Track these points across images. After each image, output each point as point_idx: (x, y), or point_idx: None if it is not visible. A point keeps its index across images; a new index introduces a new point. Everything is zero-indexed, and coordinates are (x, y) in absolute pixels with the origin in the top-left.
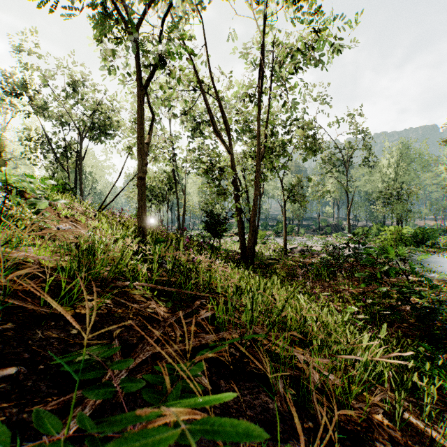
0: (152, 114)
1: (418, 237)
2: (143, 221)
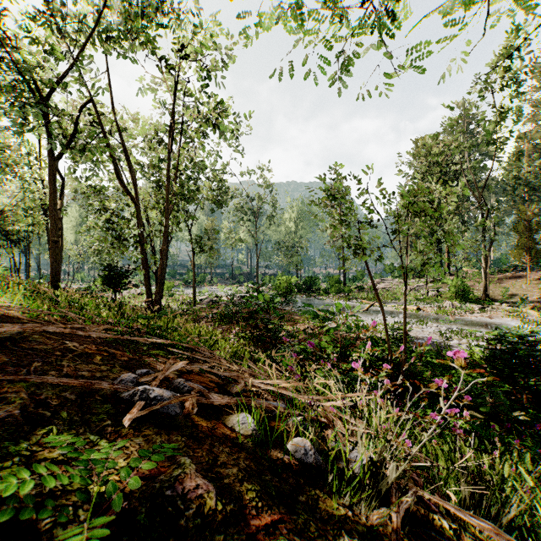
0: (62, 179)
1: (308, 284)
2: (57, 280)
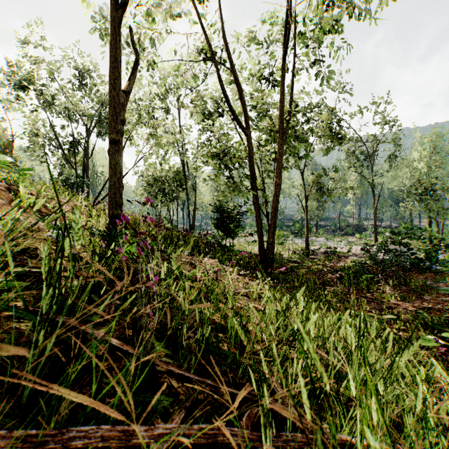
0: (136, 54)
1: None
2: (117, 206)
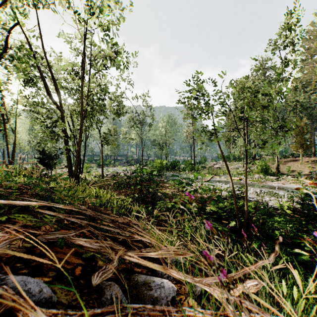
0: None
1: (173, 165)
2: None
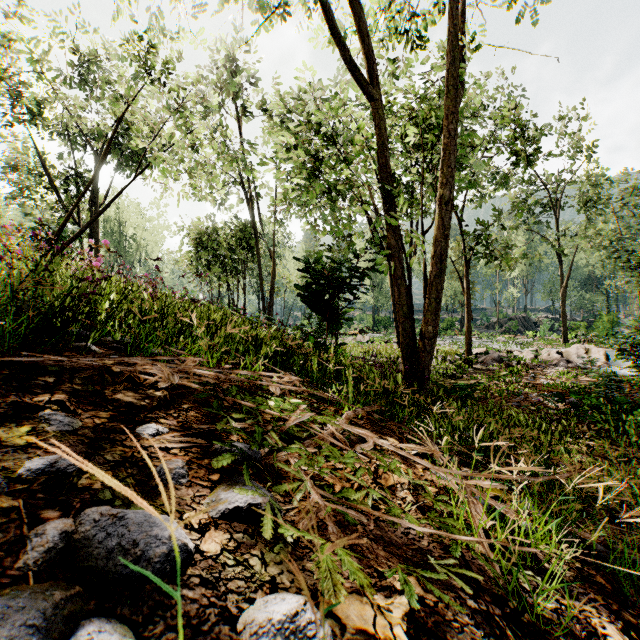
0: None
1: None
2: None
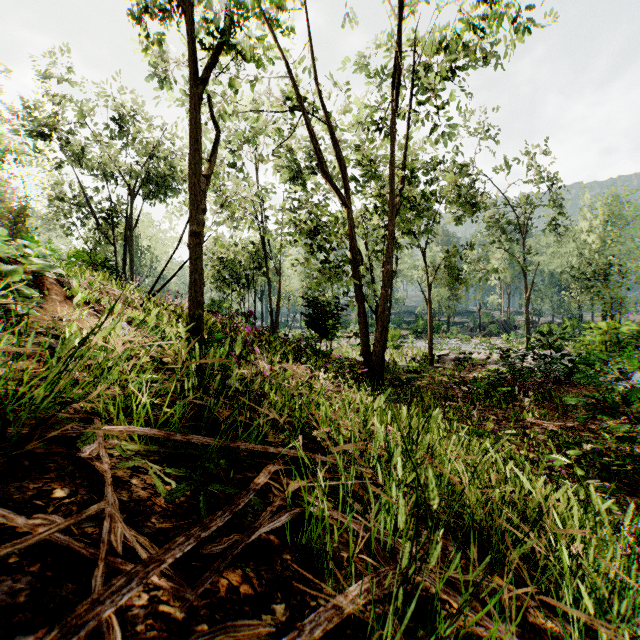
0: (216, 129)
1: None
2: (198, 305)
